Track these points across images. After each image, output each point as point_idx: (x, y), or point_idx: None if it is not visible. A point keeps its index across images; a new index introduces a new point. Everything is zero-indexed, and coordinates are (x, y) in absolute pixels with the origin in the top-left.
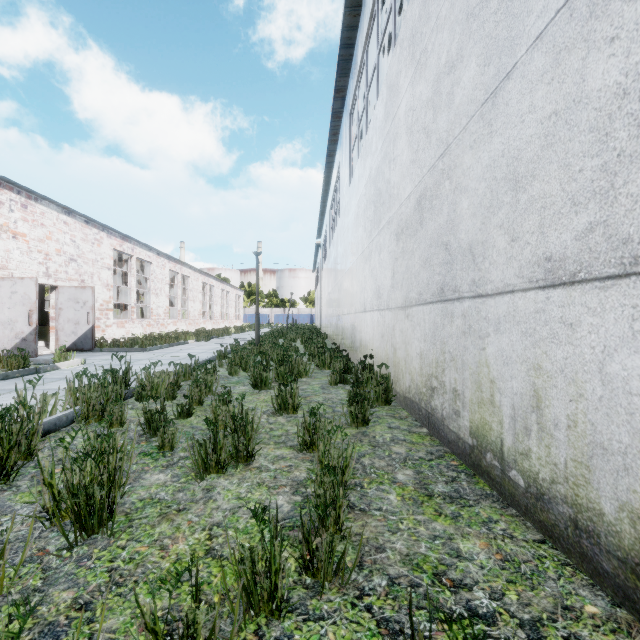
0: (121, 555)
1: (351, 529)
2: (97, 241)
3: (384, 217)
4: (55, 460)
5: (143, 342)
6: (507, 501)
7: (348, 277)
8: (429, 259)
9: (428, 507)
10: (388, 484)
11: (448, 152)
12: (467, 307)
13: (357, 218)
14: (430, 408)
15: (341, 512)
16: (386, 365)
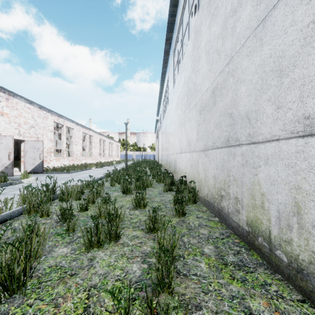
0: (28, 312)
1: (178, 290)
2: (45, 117)
3: (192, 102)
4: (5, 238)
5: (68, 168)
6: (274, 269)
7: (172, 135)
8: (219, 123)
9: (225, 273)
10: (199, 255)
11: (232, 61)
12: (245, 150)
13: (177, 104)
14: (220, 207)
15: (172, 281)
16: (194, 181)
